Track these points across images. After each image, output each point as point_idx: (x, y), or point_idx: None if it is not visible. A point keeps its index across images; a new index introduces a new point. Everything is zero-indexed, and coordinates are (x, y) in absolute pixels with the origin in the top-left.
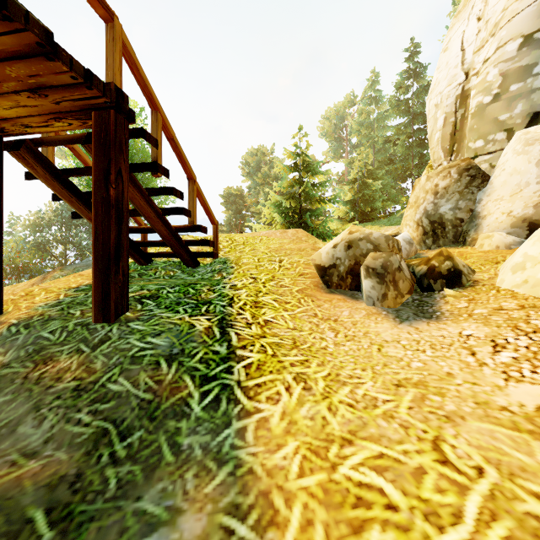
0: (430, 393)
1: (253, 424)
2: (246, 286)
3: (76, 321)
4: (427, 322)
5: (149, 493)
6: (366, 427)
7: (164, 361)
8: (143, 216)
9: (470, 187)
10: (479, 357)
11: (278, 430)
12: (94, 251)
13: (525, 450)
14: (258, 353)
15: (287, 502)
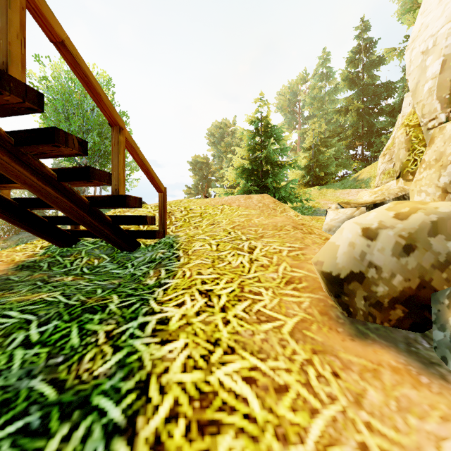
0: None
1: None
2: (189, 323)
3: None
4: None
5: None
6: None
7: None
8: (17, 182)
9: None
10: None
11: None
12: None
13: None
14: None
15: None
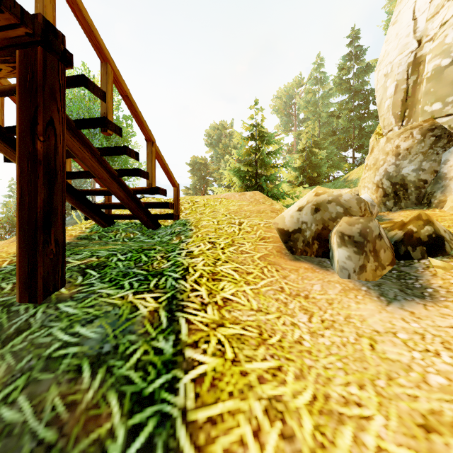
0: None
1: None
2: (204, 253)
3: None
4: (423, 304)
5: None
6: None
7: (87, 366)
8: (97, 177)
9: (435, 148)
10: None
11: None
12: (18, 216)
13: None
14: (213, 356)
15: None
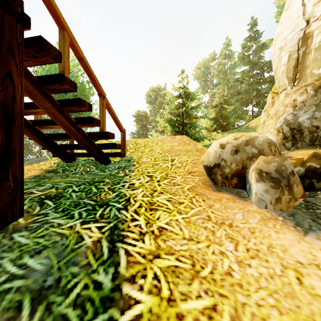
0: None
1: None
2: (143, 185)
3: None
4: None
5: None
6: None
7: (28, 302)
8: (58, 124)
9: None
10: None
11: None
12: None
13: None
14: (150, 293)
15: None
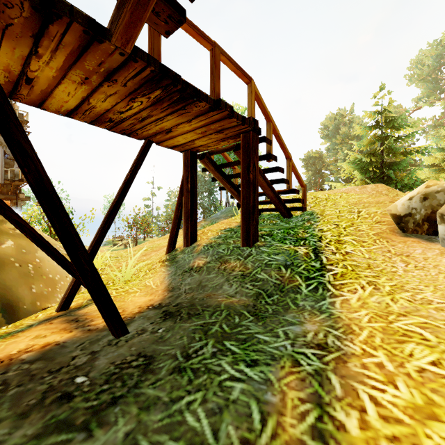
0: None
1: (339, 301)
2: (330, 230)
3: (233, 245)
4: None
5: (288, 315)
6: (418, 311)
7: (282, 267)
8: (260, 186)
9: None
10: None
11: (355, 305)
12: (242, 208)
13: None
14: (341, 268)
15: (360, 329)
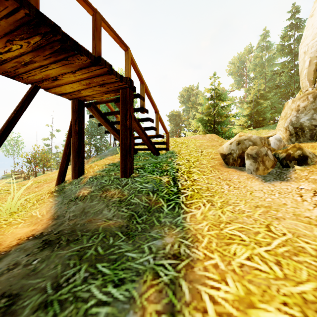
0: (271, 210)
1: (189, 216)
2: (184, 164)
3: (113, 177)
4: (280, 182)
5: (152, 232)
6: (237, 219)
7: (151, 193)
8: (136, 131)
9: None
10: (304, 197)
11: (199, 218)
12: (120, 147)
13: (309, 230)
14: (191, 191)
15: (202, 237)
